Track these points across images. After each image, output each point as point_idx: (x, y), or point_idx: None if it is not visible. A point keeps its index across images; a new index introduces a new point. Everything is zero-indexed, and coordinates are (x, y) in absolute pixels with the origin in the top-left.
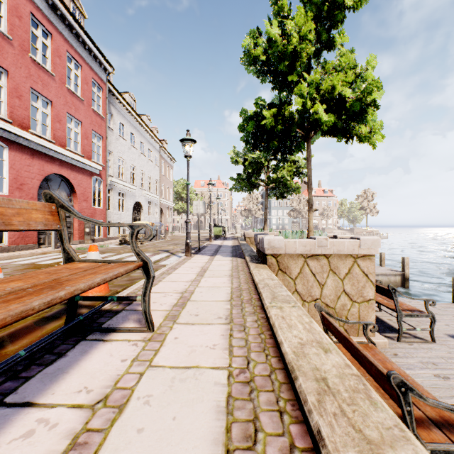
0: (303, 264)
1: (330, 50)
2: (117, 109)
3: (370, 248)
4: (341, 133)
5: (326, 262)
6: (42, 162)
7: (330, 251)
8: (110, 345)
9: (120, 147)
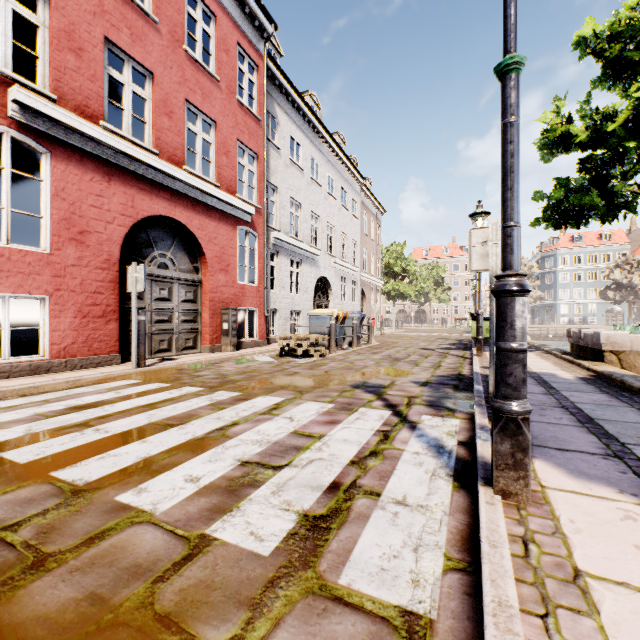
0: None
1: None
2: (286, 113)
3: None
4: None
5: None
6: (132, 191)
7: None
8: None
9: (293, 181)
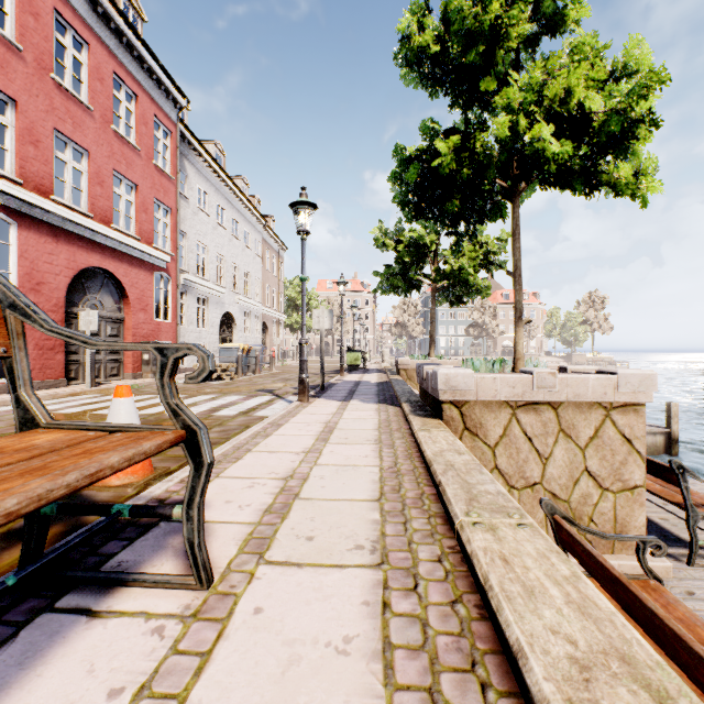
0: (510, 419)
1: (554, 35)
2: (195, 166)
3: (637, 391)
4: (580, 179)
5: (553, 417)
6: (73, 249)
7: (561, 396)
8: (99, 632)
9: (200, 227)
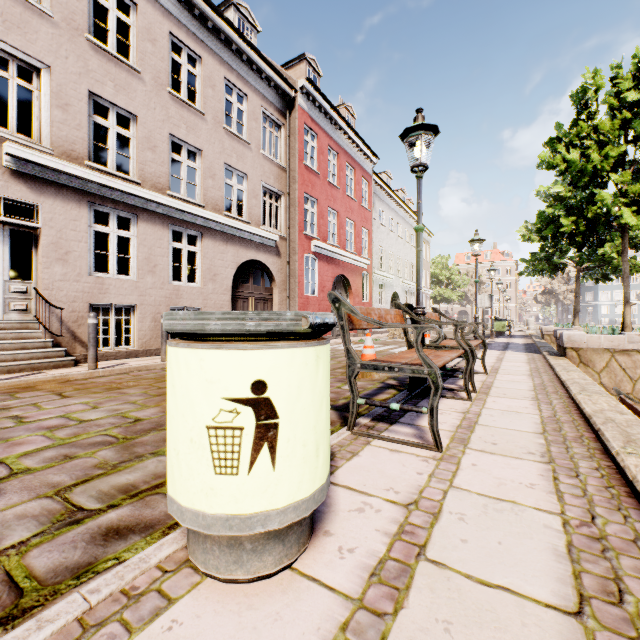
0: (610, 358)
1: None
2: (377, 196)
3: None
4: None
5: (639, 358)
6: (333, 266)
7: None
8: None
9: (380, 236)
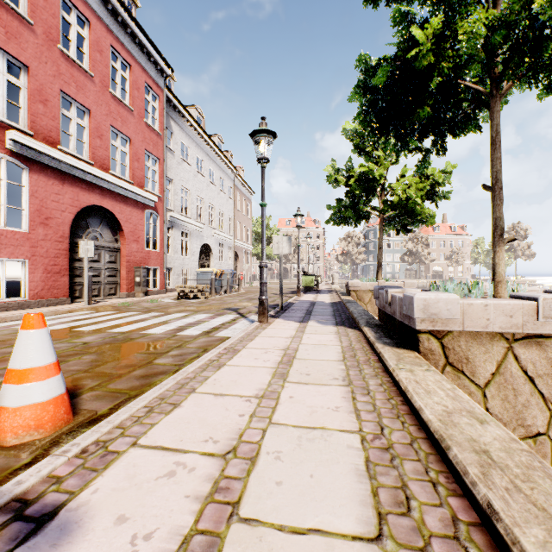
0: (505, 354)
1: None
2: (179, 125)
3: None
4: None
5: None
6: (77, 190)
7: None
8: None
9: (183, 174)
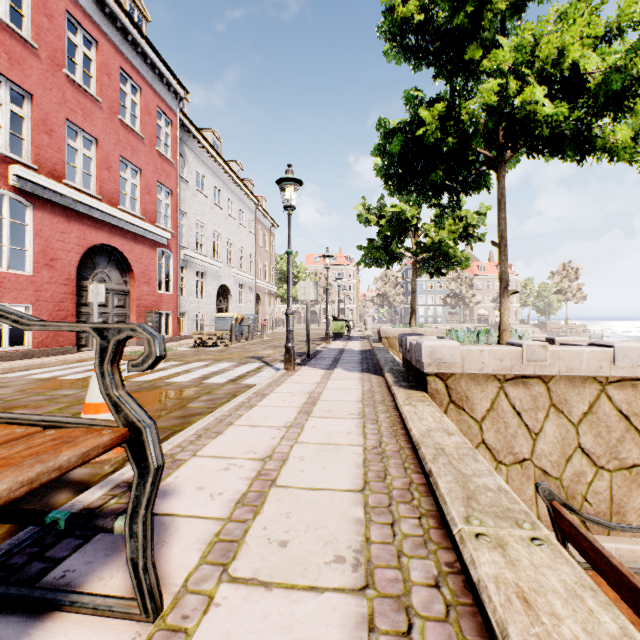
0: (498, 393)
1: (542, 1)
2: (194, 152)
3: (636, 365)
4: (573, 144)
5: (543, 391)
6: (83, 228)
7: (552, 370)
8: None
9: (199, 207)
